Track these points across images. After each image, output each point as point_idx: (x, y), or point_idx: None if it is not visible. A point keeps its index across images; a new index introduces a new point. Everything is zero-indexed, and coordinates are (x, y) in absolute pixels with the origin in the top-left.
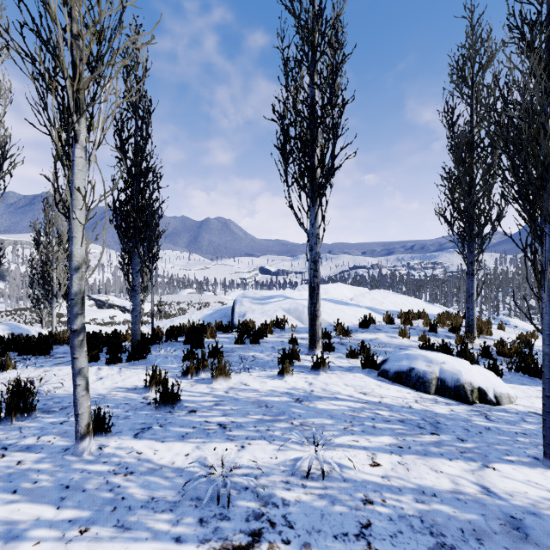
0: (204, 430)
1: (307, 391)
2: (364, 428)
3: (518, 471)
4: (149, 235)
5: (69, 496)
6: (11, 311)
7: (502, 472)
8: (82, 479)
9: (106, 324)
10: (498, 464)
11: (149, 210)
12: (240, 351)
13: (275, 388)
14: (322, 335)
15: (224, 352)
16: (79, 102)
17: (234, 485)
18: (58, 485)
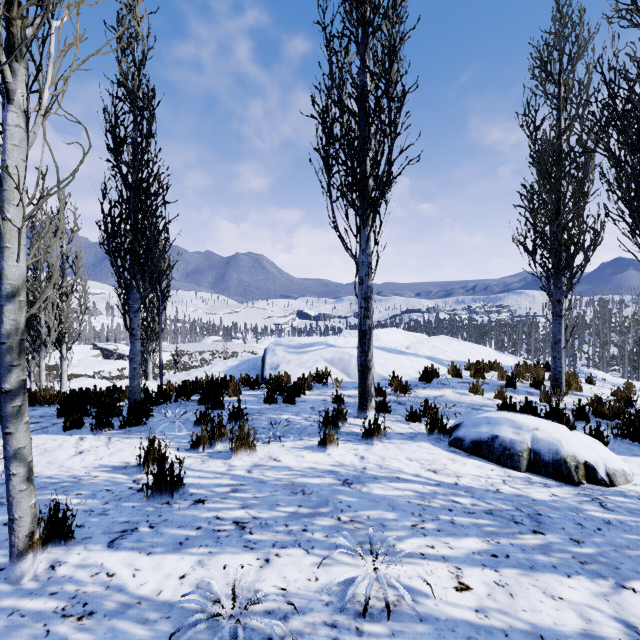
0: (213, 533)
1: (357, 468)
2: (440, 525)
3: None
4: (152, 263)
5: None
6: None
7: None
8: (7, 628)
9: (114, 378)
10: (637, 582)
11: (151, 231)
12: (270, 414)
13: (315, 465)
14: (375, 392)
15: (249, 415)
16: (13, 40)
17: (250, 633)
18: None
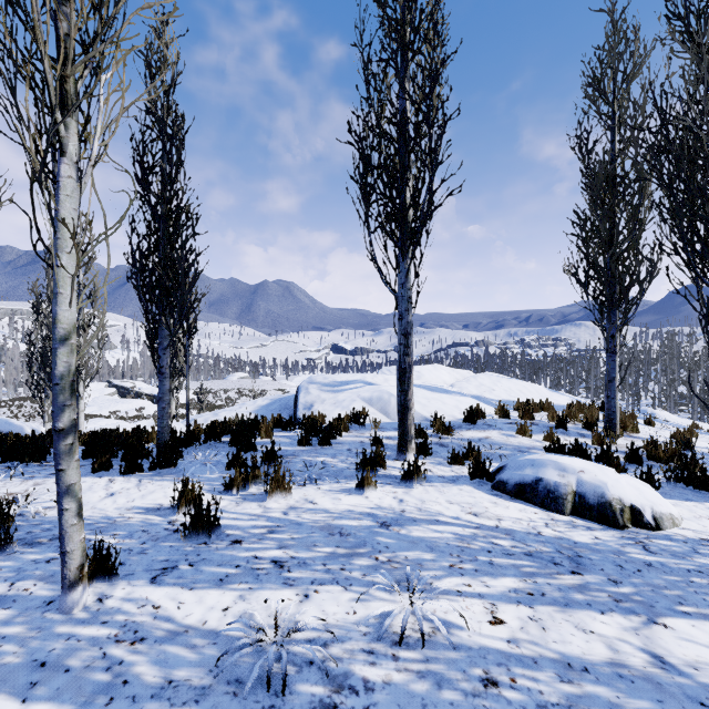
0: (252, 571)
1: (396, 511)
2: (478, 565)
3: (700, 629)
4: (181, 299)
5: (43, 679)
6: (6, 401)
7: (677, 631)
8: (66, 650)
9: (132, 418)
10: (669, 619)
11: (181, 265)
12: (304, 456)
13: (352, 508)
14: (415, 433)
15: (283, 457)
16: (66, 96)
17: (292, 657)
18: (30, 661)
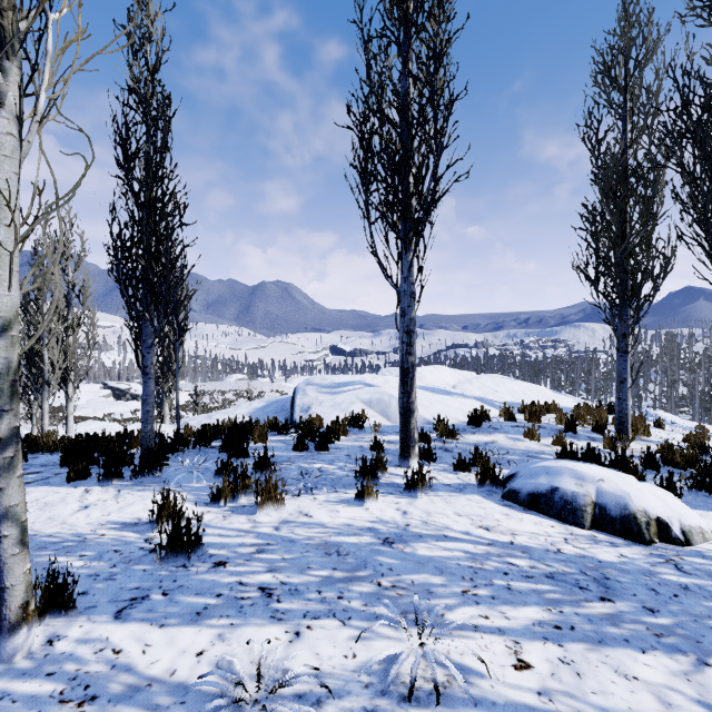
0: (236, 601)
1: (400, 525)
2: (494, 591)
3: None
4: (167, 293)
5: None
6: None
7: None
8: None
9: (127, 420)
10: None
11: (166, 256)
12: (300, 462)
13: (351, 521)
14: (418, 437)
15: (277, 464)
16: (4, 34)
17: None
18: None
